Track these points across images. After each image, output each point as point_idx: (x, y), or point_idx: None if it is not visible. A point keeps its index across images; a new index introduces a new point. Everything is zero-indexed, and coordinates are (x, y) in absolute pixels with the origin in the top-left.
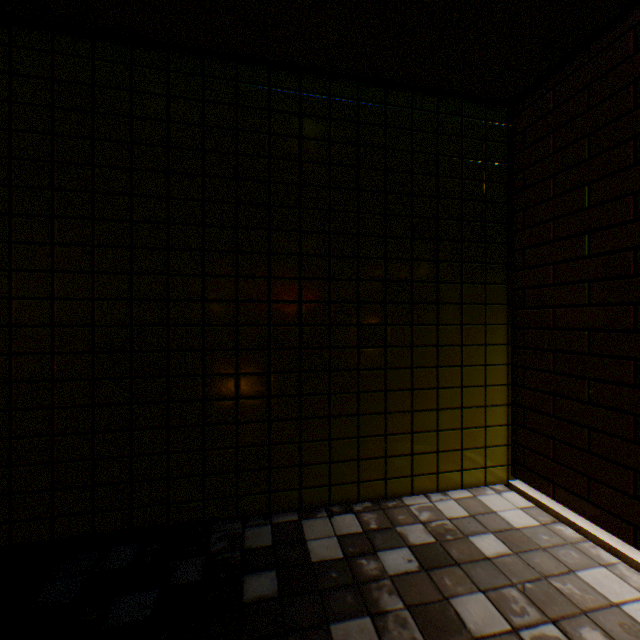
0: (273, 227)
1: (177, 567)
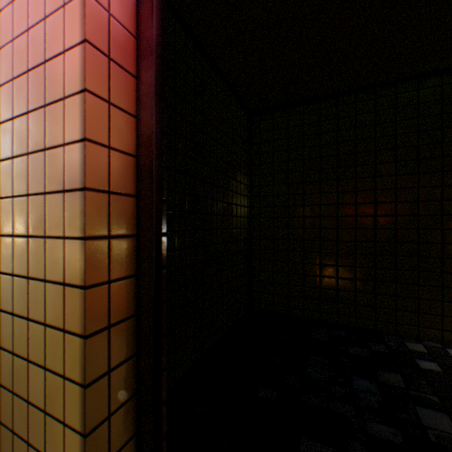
0: (419, 172)
1: (370, 344)
